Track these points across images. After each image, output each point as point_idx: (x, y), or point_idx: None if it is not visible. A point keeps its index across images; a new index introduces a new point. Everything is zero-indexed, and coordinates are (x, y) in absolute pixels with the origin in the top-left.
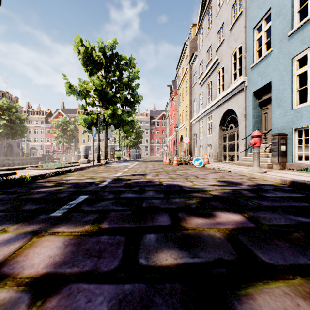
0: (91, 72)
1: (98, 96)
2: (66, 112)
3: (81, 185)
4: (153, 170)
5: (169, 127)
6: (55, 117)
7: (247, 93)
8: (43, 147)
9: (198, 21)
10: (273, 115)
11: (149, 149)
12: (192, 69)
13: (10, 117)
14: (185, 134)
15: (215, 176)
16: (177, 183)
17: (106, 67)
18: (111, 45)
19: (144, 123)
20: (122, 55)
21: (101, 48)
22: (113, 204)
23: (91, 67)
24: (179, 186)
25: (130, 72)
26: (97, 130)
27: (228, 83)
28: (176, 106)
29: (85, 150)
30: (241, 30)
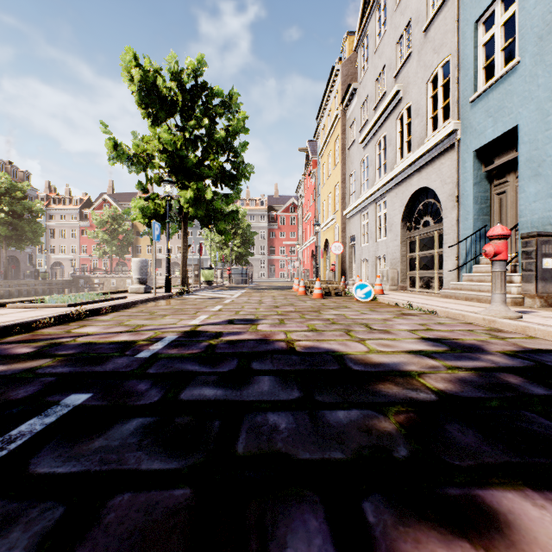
0: (156, 119)
1: (168, 163)
2: (116, 199)
3: (97, 352)
4: (273, 310)
5: (304, 225)
6: (97, 209)
7: (461, 154)
8: (76, 262)
9: (358, 23)
10: (522, 195)
11: (267, 266)
12: (346, 115)
13: (12, 207)
14: (334, 238)
15: (409, 325)
16: (330, 348)
17: (184, 109)
18: (194, 69)
19: (257, 218)
20: (216, 89)
21: (175, 73)
22: (143, 437)
23: (154, 108)
24: (337, 358)
25: (229, 119)
26: (166, 228)
27: (421, 137)
28: (316, 186)
29: (141, 268)
30: (449, 29)
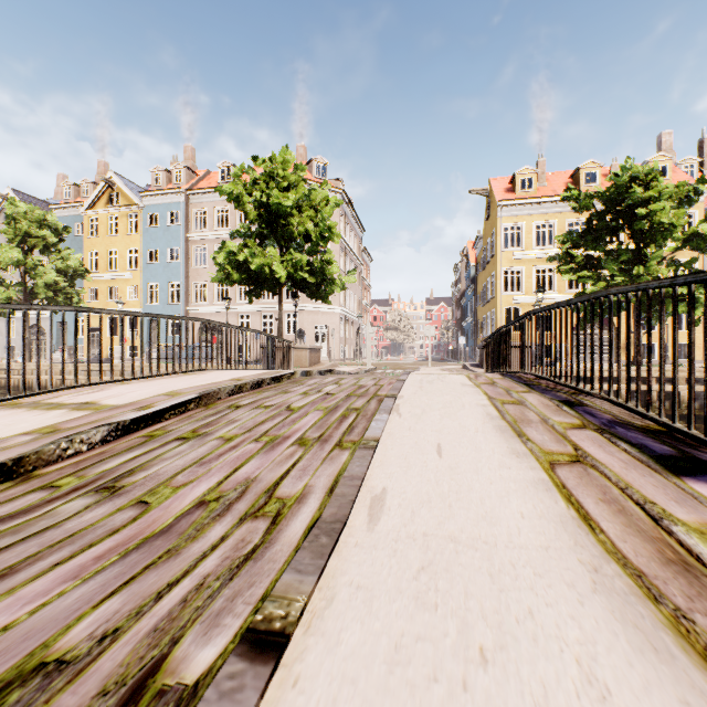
0: None
1: None
2: None
3: None
4: None
5: None
6: None
7: (54, 321)
8: None
9: None
10: (68, 337)
11: None
12: None
13: None
14: None
15: None
16: None
17: None
18: None
19: None
20: None
21: None
22: None
23: None
24: None
25: None
26: None
27: None
28: None
29: None
30: None
